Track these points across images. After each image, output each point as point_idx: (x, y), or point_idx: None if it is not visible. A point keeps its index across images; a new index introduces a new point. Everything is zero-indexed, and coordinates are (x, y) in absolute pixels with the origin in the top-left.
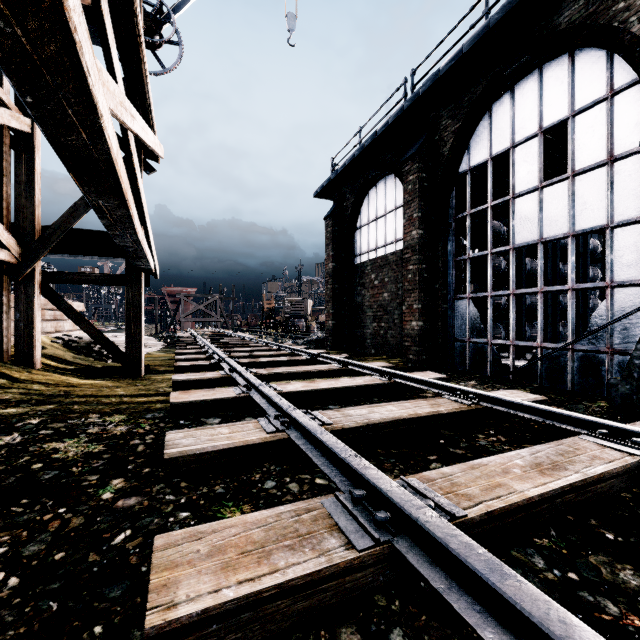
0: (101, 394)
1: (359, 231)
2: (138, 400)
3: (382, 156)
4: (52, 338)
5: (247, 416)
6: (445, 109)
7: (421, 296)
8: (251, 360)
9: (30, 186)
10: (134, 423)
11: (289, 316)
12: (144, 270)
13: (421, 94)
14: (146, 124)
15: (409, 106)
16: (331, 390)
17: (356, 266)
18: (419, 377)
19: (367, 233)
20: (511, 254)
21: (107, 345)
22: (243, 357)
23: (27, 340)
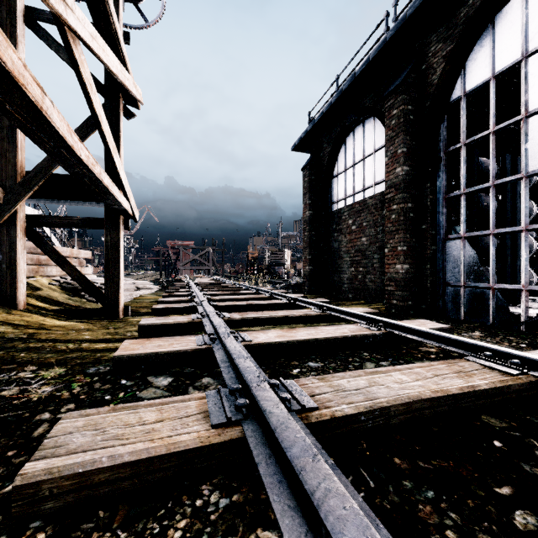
0: (64, 338)
1: (336, 179)
2: (96, 347)
3: (360, 100)
4: (53, 281)
5: (206, 375)
6: (434, 33)
7: (406, 237)
8: (228, 303)
9: (12, 130)
10: (66, 381)
11: (270, 264)
12: (121, 212)
13: (408, 17)
14: (102, 39)
15: (393, 35)
16: (311, 342)
17: (333, 213)
18: (421, 328)
19: (344, 180)
20: (523, 183)
21: (89, 287)
22: (223, 300)
23: (9, 281)
